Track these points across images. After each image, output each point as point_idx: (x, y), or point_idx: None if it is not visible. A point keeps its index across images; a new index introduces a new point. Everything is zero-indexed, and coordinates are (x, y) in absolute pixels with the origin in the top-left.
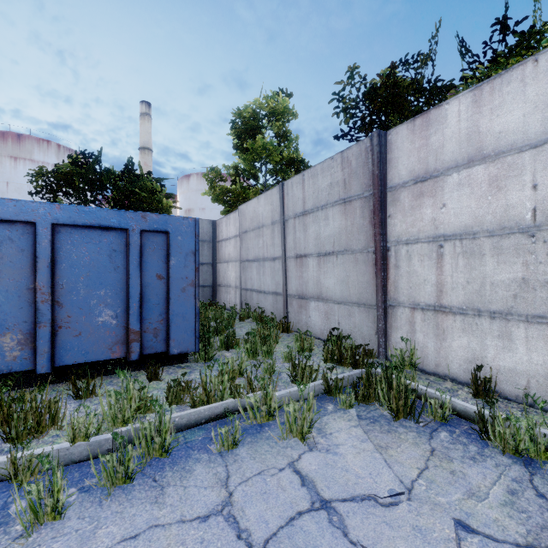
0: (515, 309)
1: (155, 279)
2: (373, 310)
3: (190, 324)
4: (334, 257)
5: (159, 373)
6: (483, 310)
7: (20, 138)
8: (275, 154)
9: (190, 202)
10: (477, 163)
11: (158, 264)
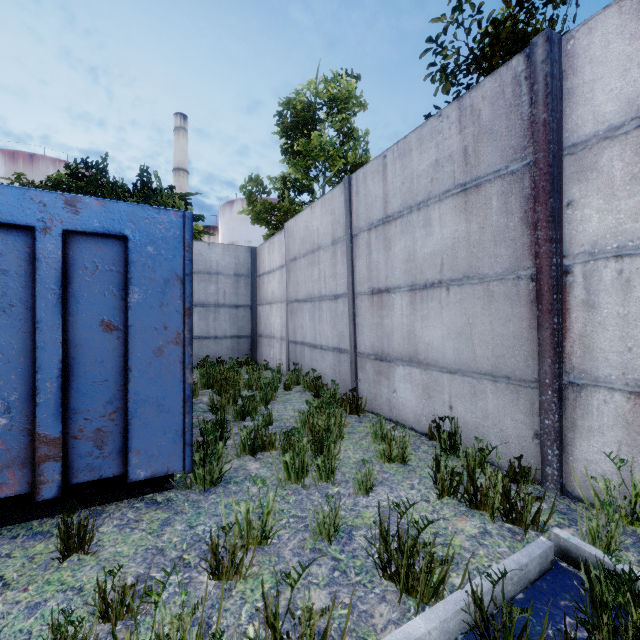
0: None
1: (98, 331)
2: (529, 390)
3: (173, 419)
4: (442, 290)
5: (101, 525)
6: None
7: (33, 158)
8: (336, 157)
9: (234, 234)
10: None
11: (106, 300)
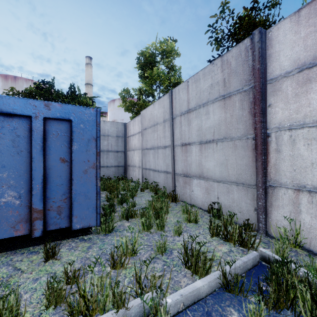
0: None
1: (58, 162)
2: (252, 189)
3: (92, 202)
4: (214, 144)
5: (61, 248)
6: None
7: (16, 78)
8: (165, 79)
9: (115, 116)
10: None
11: (62, 148)
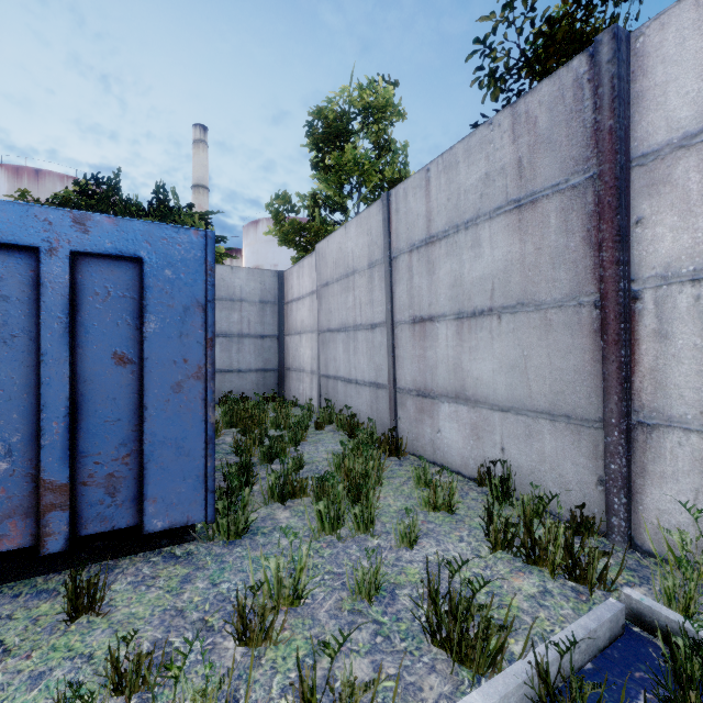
0: None
1: (110, 364)
2: (593, 431)
3: (193, 463)
4: (493, 319)
5: (114, 582)
6: None
7: (39, 174)
8: (372, 172)
9: (258, 257)
10: None
11: (118, 330)
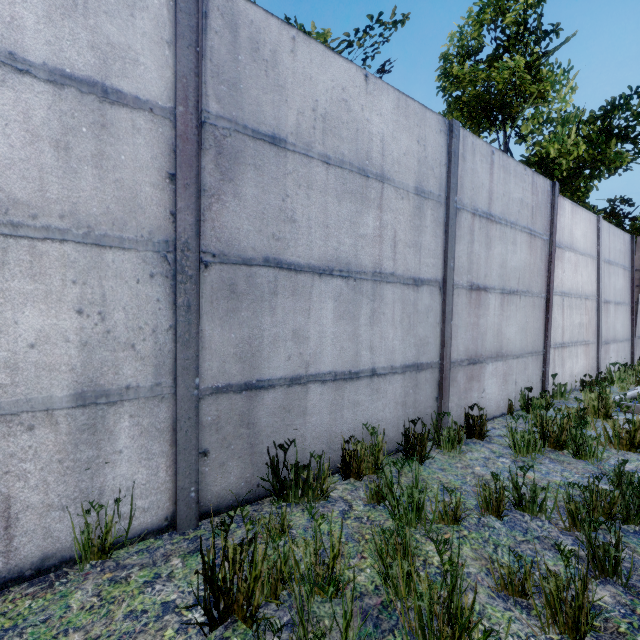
0: (578, 339)
1: None
2: (541, 356)
3: None
4: (518, 297)
5: None
6: (573, 342)
7: None
8: None
9: None
10: (572, 251)
11: None
